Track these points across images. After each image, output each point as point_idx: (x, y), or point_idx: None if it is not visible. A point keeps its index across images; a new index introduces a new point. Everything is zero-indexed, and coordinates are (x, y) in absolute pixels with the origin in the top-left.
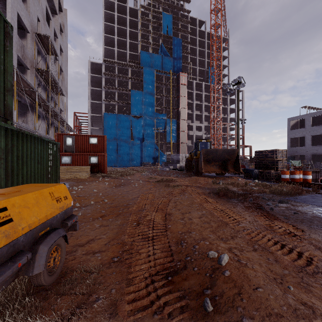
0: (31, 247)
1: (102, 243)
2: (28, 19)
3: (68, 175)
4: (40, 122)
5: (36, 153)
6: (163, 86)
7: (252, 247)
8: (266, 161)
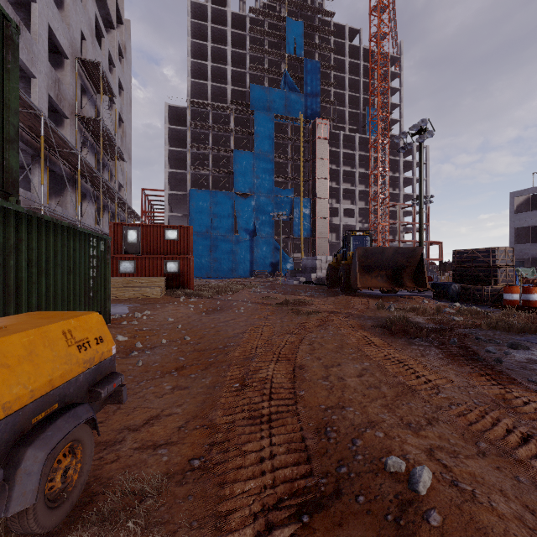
0: (9, 453)
1: (174, 426)
2: (66, 36)
3: (129, 292)
4: (86, 204)
5: (67, 255)
6: (288, 143)
7: (474, 446)
8: (474, 268)
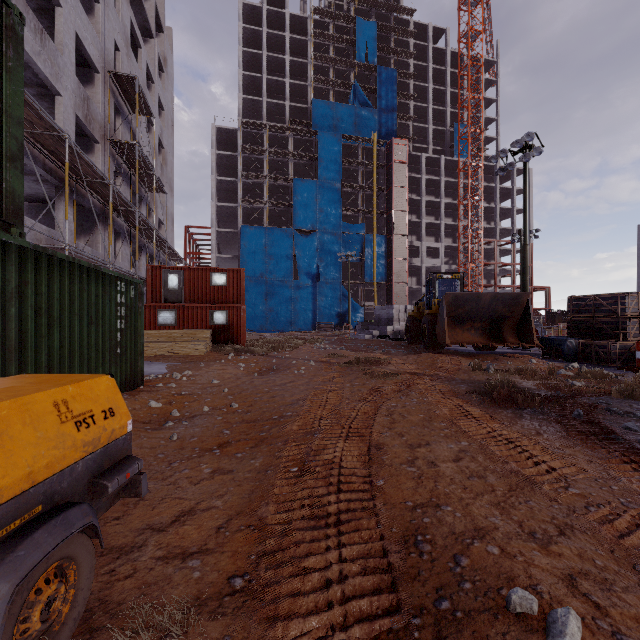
0: None
1: (211, 525)
2: (97, 47)
3: (168, 348)
4: (120, 244)
5: (87, 302)
6: (358, 169)
7: (632, 570)
8: (596, 319)
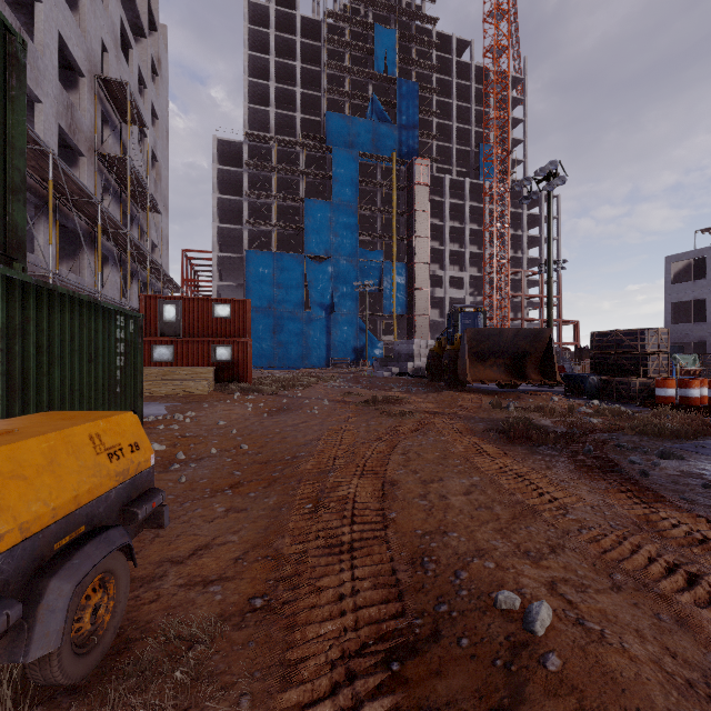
0: (28, 585)
1: (229, 557)
2: (82, 47)
3: (166, 387)
4: (108, 270)
5: (87, 338)
6: (376, 190)
7: (608, 578)
8: (618, 356)
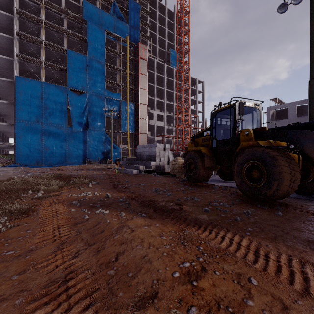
0: None
1: None
2: None
3: None
4: None
5: None
6: (116, 57)
7: None
8: None
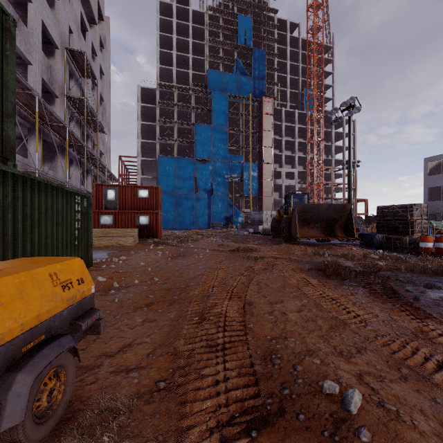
0: (2, 377)
1: (144, 353)
2: (57, 31)
3: (108, 241)
4: (73, 168)
5: (56, 210)
6: (239, 118)
7: (397, 371)
8: (395, 221)
